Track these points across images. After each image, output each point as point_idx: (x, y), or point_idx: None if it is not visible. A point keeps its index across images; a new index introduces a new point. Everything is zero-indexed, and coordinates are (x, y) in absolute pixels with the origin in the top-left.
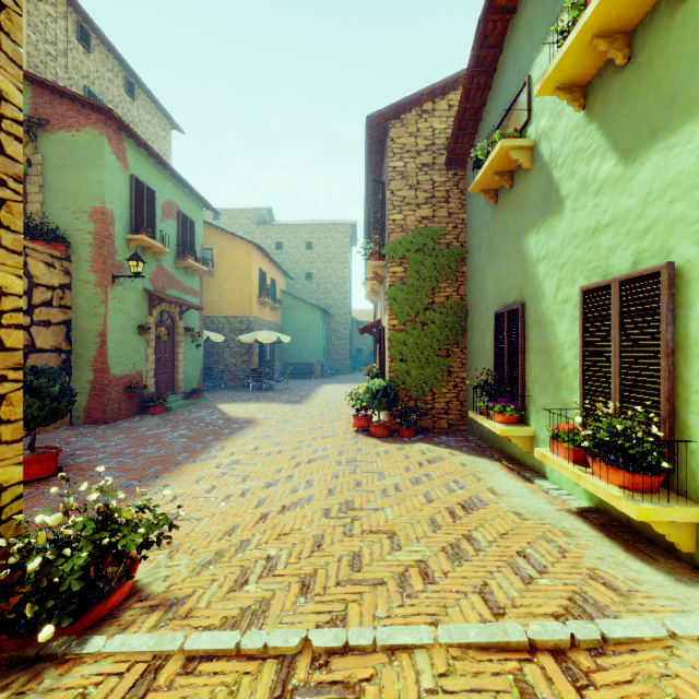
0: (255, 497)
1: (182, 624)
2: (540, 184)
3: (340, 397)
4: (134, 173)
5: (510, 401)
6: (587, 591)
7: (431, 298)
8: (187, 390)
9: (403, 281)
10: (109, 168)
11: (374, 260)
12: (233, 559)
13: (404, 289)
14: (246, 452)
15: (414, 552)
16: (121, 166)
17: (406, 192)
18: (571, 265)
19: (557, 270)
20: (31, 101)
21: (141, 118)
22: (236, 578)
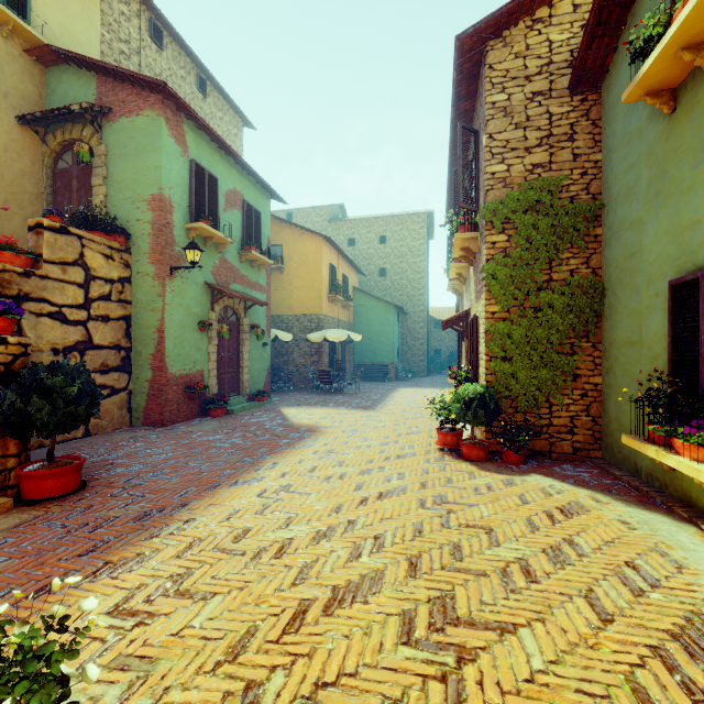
0: (296, 559)
1: None
2: None
3: (417, 403)
4: (195, 158)
5: None
6: None
7: (548, 274)
8: (252, 391)
9: (506, 253)
10: (167, 152)
11: (463, 232)
12: None
13: (508, 264)
14: (300, 474)
15: None
16: (180, 150)
17: (511, 134)
18: None
19: None
20: (96, 91)
21: (213, 115)
22: None
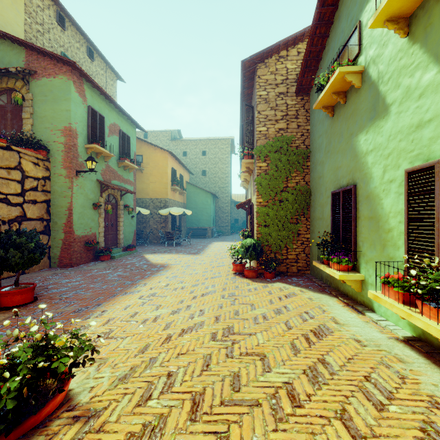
0: (163, 321)
1: (95, 438)
2: (368, 97)
3: (223, 250)
4: (91, 104)
5: (344, 254)
6: (435, 421)
7: (286, 184)
8: (125, 245)
9: (266, 172)
10: (74, 101)
11: (246, 159)
12: (142, 375)
13: (267, 178)
14: (160, 288)
15: (281, 373)
16: (82, 100)
17: (268, 112)
18: (396, 154)
19: (383, 158)
20: (25, 59)
21: (97, 72)
22: (142, 393)
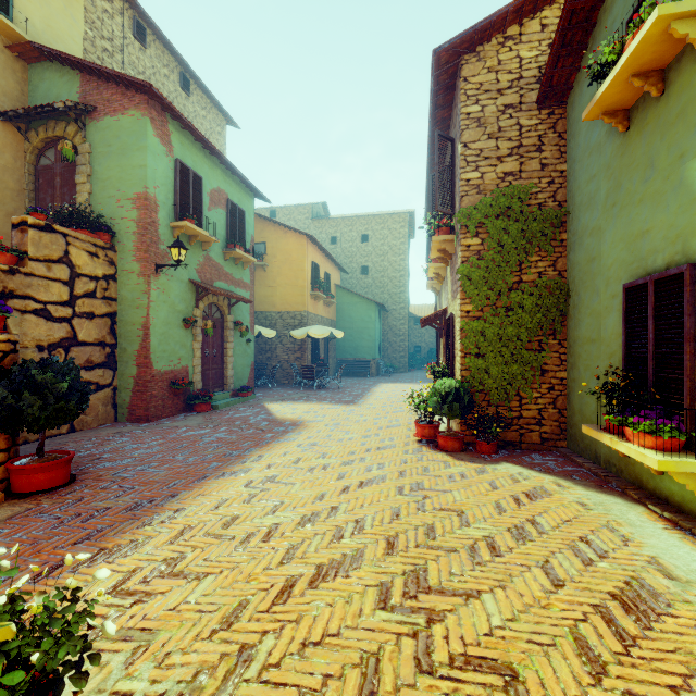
0: (282, 542)
1: None
2: None
3: (397, 397)
4: (180, 157)
5: (662, 415)
6: None
7: (518, 276)
8: (236, 387)
9: (480, 255)
10: (152, 151)
11: (440, 234)
12: None
13: (481, 266)
14: (284, 465)
15: None
16: (165, 150)
17: (484, 143)
18: None
19: None
20: (80, 89)
21: (196, 114)
22: None
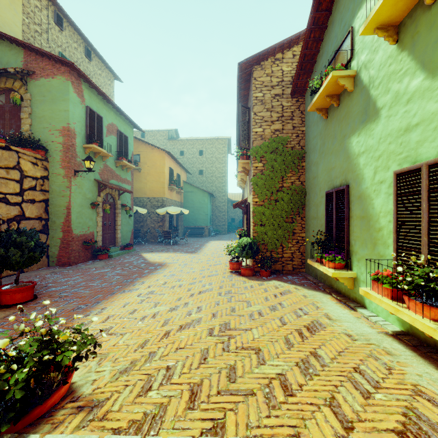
0: (162, 318)
1: (99, 425)
2: (360, 101)
3: (220, 249)
4: (89, 105)
5: (338, 253)
6: (417, 407)
7: (281, 184)
8: (123, 244)
9: (262, 172)
10: (72, 102)
11: (242, 159)
12: (142, 368)
13: (263, 178)
14: (158, 286)
15: (275, 366)
16: (80, 100)
17: (264, 113)
18: (386, 156)
19: (374, 160)
20: (23, 59)
21: (95, 72)
22: (143, 384)
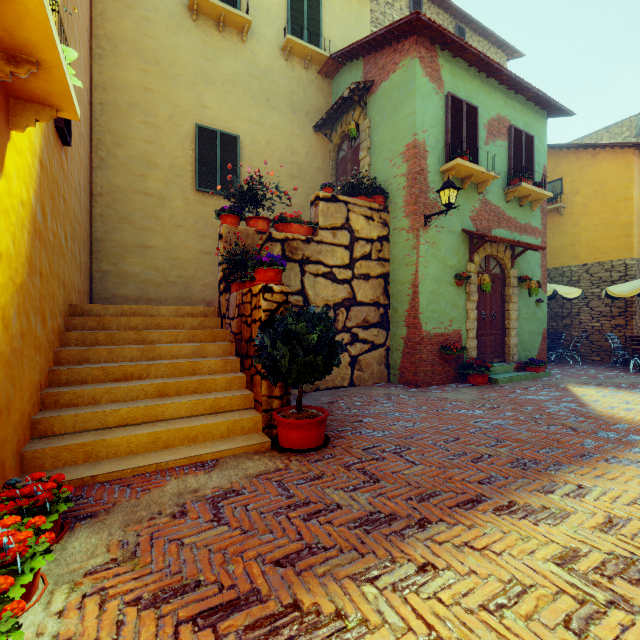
0: None
1: None
2: None
3: None
4: (451, 92)
5: None
6: None
7: None
8: (521, 359)
9: None
10: (421, 94)
11: None
12: None
13: None
14: None
15: None
16: (435, 88)
17: None
18: None
19: None
20: (362, 74)
21: None
22: None
